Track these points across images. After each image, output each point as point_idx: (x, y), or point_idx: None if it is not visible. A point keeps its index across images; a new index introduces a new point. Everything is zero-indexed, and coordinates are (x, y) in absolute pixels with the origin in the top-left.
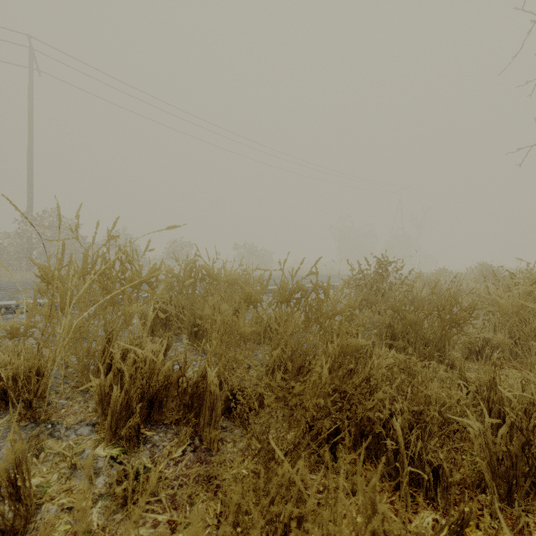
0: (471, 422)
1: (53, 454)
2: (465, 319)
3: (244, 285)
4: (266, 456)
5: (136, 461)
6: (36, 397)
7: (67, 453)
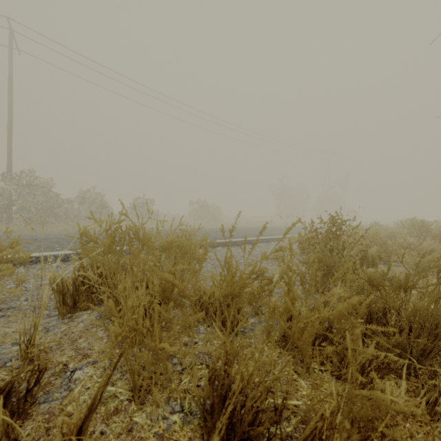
0: None
1: None
2: None
3: (185, 247)
4: None
5: None
6: None
7: None
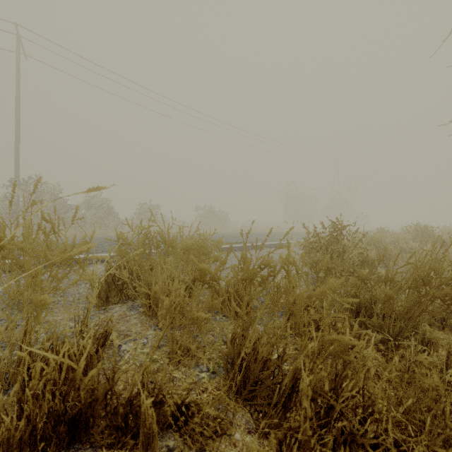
0: None
1: None
2: None
3: (202, 250)
4: None
5: None
6: None
7: None
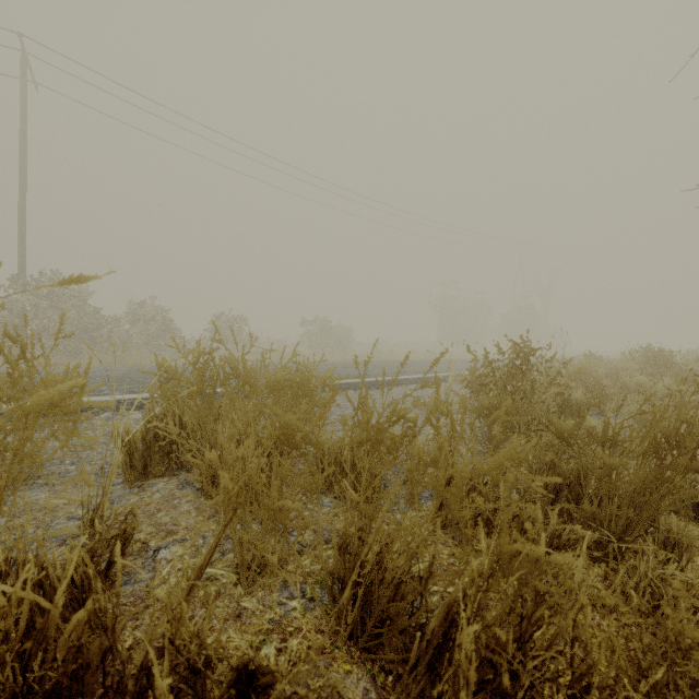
0: None
1: None
2: None
3: (301, 388)
4: None
5: None
6: None
7: None
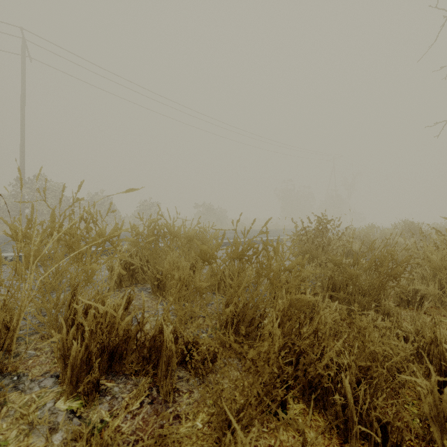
0: (419, 380)
1: (14, 408)
2: (401, 273)
3: (202, 240)
4: (220, 412)
5: (95, 415)
6: (2, 351)
7: (24, 412)
